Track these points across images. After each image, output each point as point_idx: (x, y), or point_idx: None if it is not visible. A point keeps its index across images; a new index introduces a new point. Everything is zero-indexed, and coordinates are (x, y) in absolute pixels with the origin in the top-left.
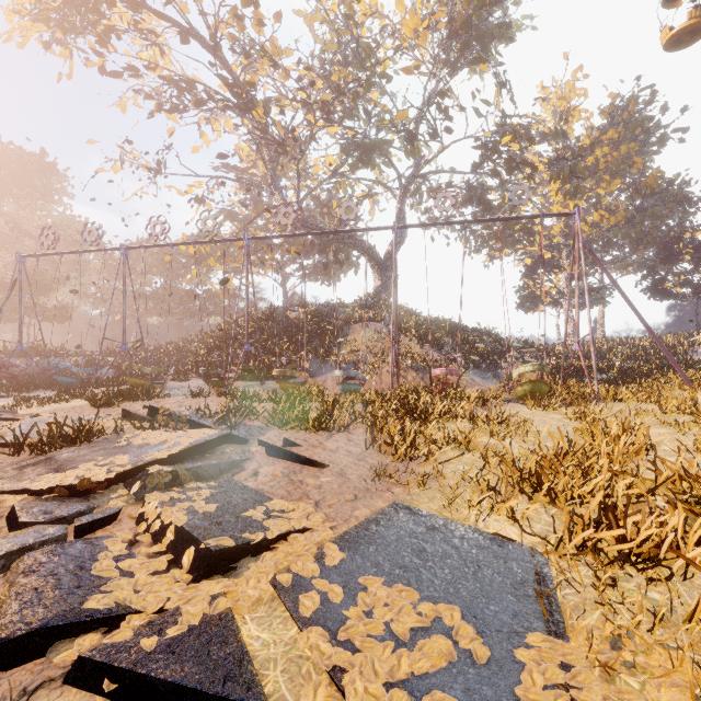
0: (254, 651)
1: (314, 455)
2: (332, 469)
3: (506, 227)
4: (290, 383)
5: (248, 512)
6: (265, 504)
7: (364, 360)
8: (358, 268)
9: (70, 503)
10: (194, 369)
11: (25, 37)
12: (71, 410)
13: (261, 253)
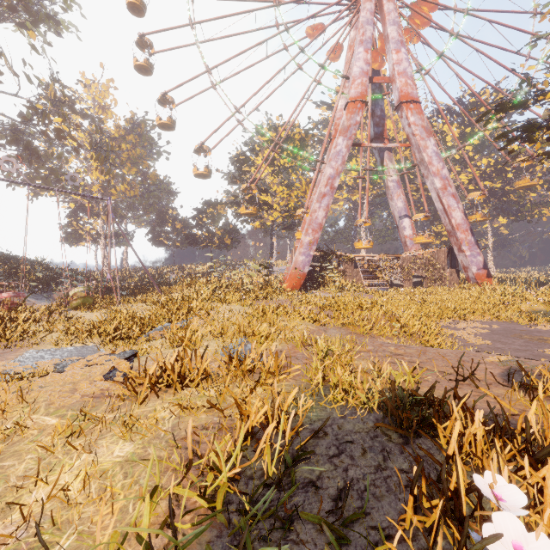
0: None
1: None
2: None
3: (53, 174)
4: None
5: None
6: None
7: None
8: None
9: None
10: None
11: None
12: None
13: None
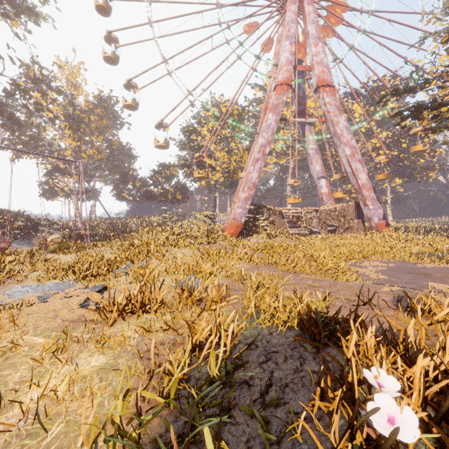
0: None
1: None
2: None
3: (32, 140)
4: None
5: None
6: None
7: None
8: None
9: None
10: None
11: None
12: None
13: None
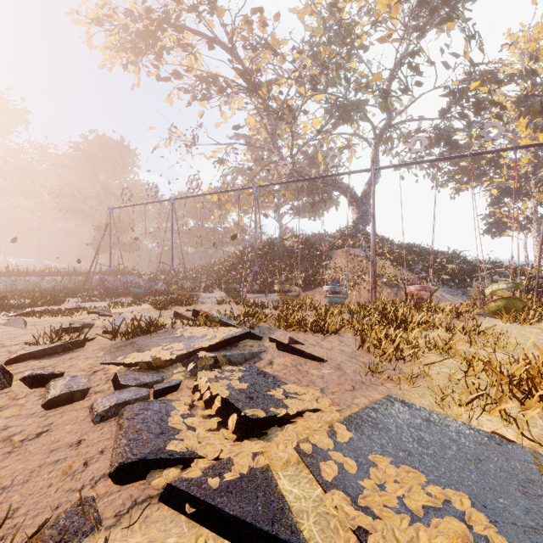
0: (289, 501)
1: (314, 351)
2: (330, 363)
3: (472, 162)
4: (288, 296)
5: (270, 391)
6: (282, 387)
7: (346, 278)
8: (339, 205)
9: (149, 374)
10: (217, 284)
11: (113, 63)
12: (142, 311)
13: (263, 198)
